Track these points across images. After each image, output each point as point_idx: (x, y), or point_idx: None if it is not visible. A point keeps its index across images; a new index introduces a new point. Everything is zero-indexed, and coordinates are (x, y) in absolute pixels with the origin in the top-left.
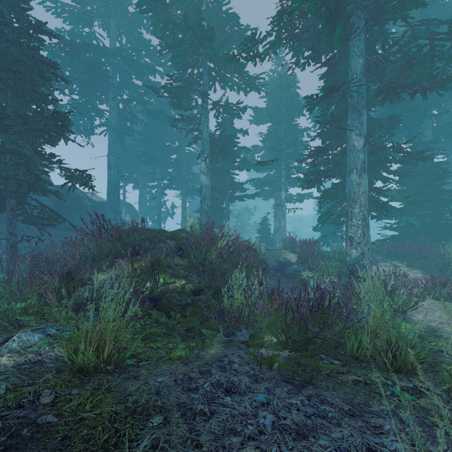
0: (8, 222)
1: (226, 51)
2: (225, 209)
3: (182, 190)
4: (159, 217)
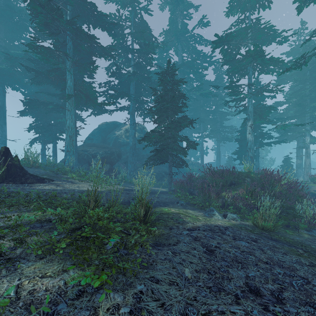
0: (169, 166)
1: (261, 47)
2: (256, 152)
3: (217, 138)
4: (202, 156)
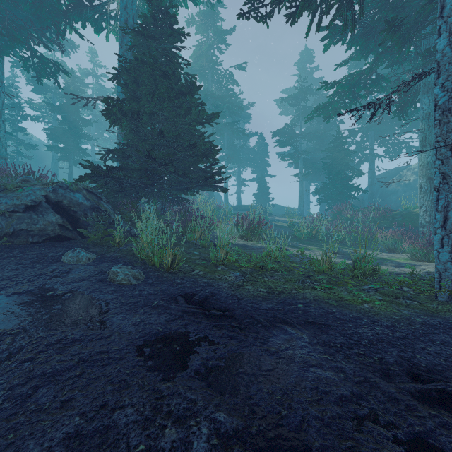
0: None
1: None
2: None
3: None
4: None
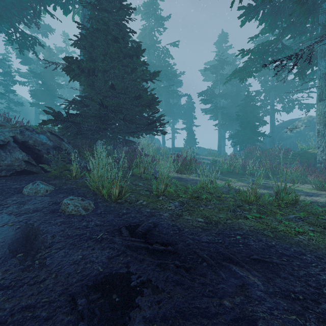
0: None
1: None
2: None
3: None
4: None
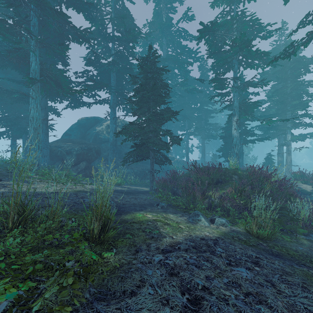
0: (151, 163)
1: None
2: (240, 149)
3: (202, 135)
4: (187, 154)
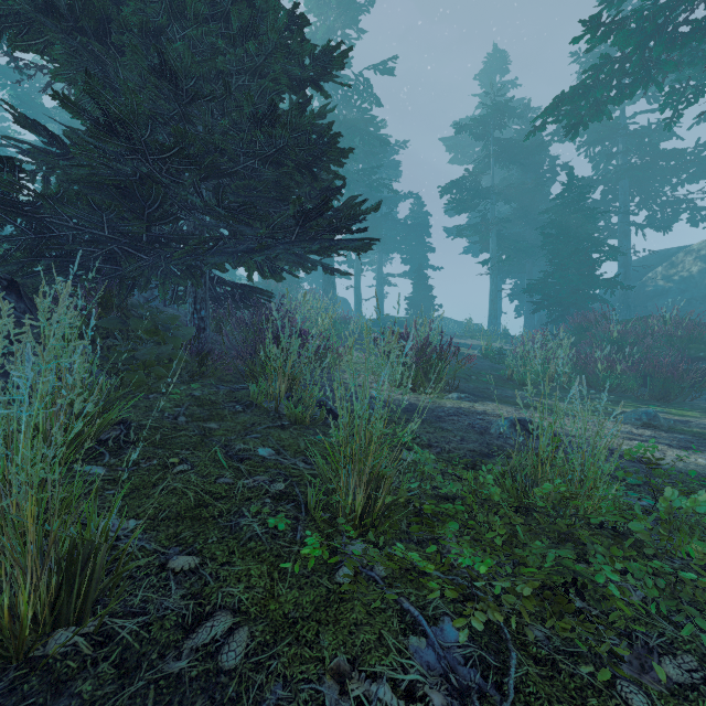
0: None
1: None
2: None
3: None
4: None
